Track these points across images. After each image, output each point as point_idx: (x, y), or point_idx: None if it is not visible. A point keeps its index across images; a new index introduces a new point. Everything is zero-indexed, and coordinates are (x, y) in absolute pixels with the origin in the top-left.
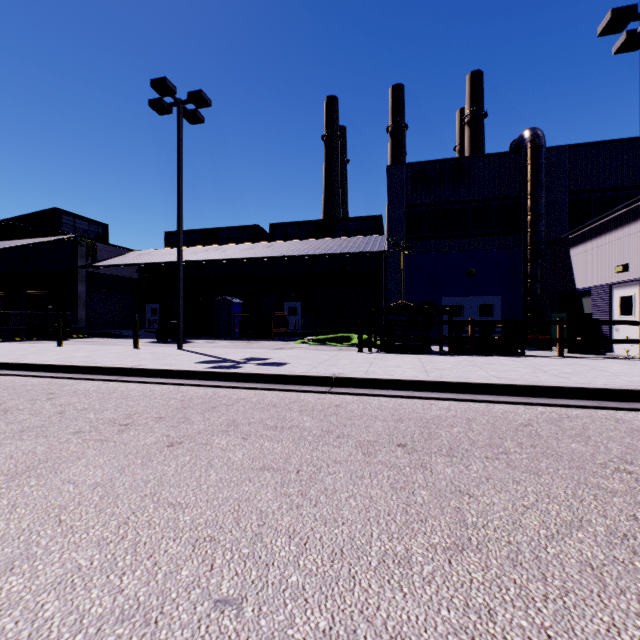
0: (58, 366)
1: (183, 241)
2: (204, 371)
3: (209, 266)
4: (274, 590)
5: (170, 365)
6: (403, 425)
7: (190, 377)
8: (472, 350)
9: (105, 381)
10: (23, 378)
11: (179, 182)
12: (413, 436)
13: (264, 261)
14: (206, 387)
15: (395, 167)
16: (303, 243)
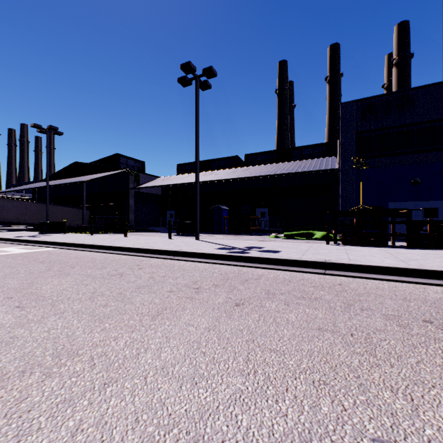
0: (134, 248)
1: (188, 169)
2: (226, 254)
3: (205, 185)
4: (418, 439)
5: (200, 250)
6: (413, 304)
7: (217, 258)
8: (430, 245)
9: (164, 259)
10: (117, 255)
11: (196, 129)
12: (431, 314)
13: (242, 180)
14: (230, 265)
15: (347, 104)
16: (270, 166)
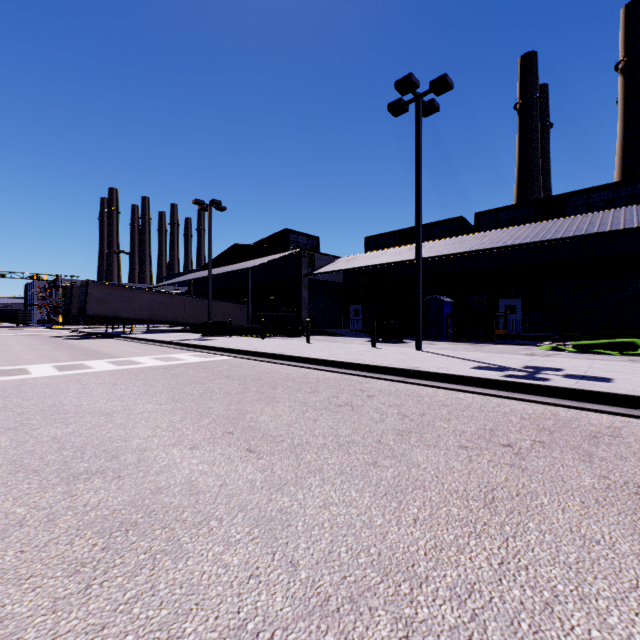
0: (339, 362)
1: (381, 244)
2: (508, 381)
3: (409, 266)
4: None
5: (448, 369)
6: None
7: (487, 386)
8: None
9: (391, 381)
10: (316, 371)
11: (418, 178)
12: None
13: (472, 255)
14: (522, 401)
15: None
16: (528, 228)
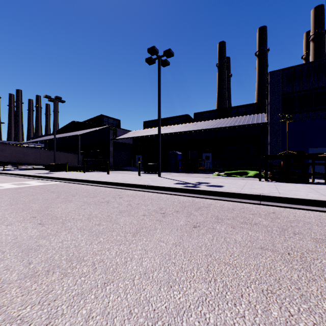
0: (115, 183)
1: (151, 125)
2: (182, 188)
3: (164, 136)
4: None
5: (163, 184)
6: None
7: (175, 191)
8: None
9: (136, 191)
10: (103, 187)
11: (159, 96)
12: None
13: (191, 132)
14: (185, 196)
15: (274, 72)
16: (213, 121)
